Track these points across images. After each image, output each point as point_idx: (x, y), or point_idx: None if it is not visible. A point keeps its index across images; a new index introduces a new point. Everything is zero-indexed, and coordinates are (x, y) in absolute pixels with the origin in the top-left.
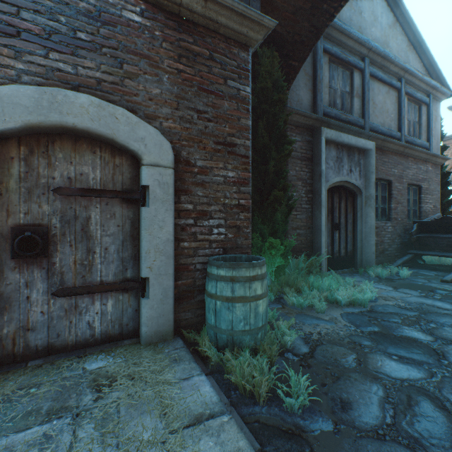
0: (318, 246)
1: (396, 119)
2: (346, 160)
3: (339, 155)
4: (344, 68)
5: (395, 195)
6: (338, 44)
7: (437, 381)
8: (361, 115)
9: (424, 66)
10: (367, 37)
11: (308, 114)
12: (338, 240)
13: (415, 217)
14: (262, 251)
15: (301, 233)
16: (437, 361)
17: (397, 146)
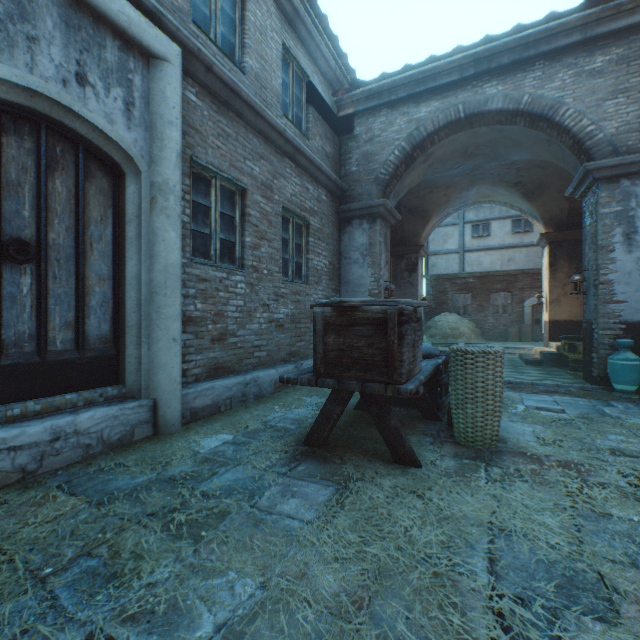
0: None
1: None
2: None
3: None
4: None
5: None
6: None
7: None
8: None
9: None
10: None
11: None
12: None
13: None
14: None
15: None
16: None
17: None
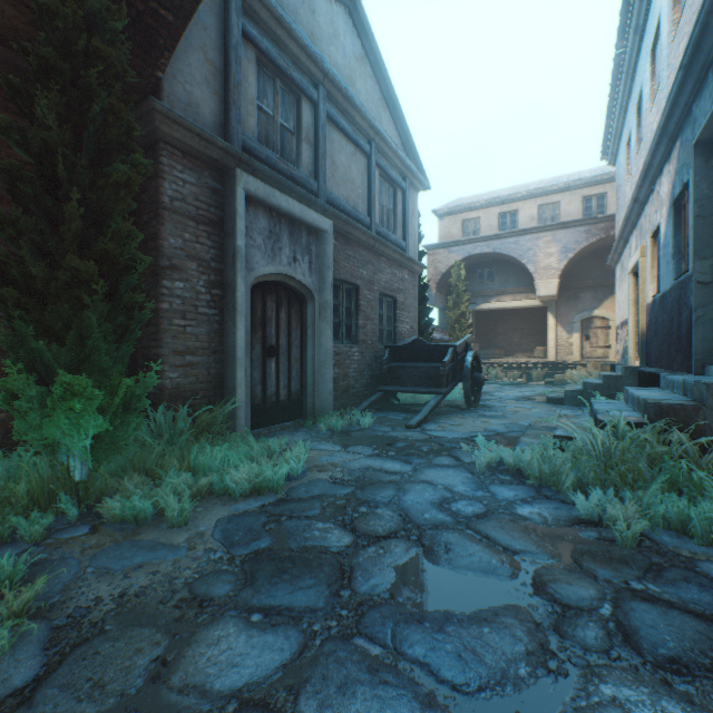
0: (232, 385)
1: (366, 197)
2: (287, 240)
3: (275, 229)
4: (286, 88)
5: (365, 307)
6: (275, 40)
7: (307, 661)
8: (315, 175)
9: (401, 137)
10: (324, 56)
11: (209, 134)
12: (276, 374)
13: (391, 340)
14: (51, 402)
15: (197, 362)
16: (333, 599)
17: (367, 237)
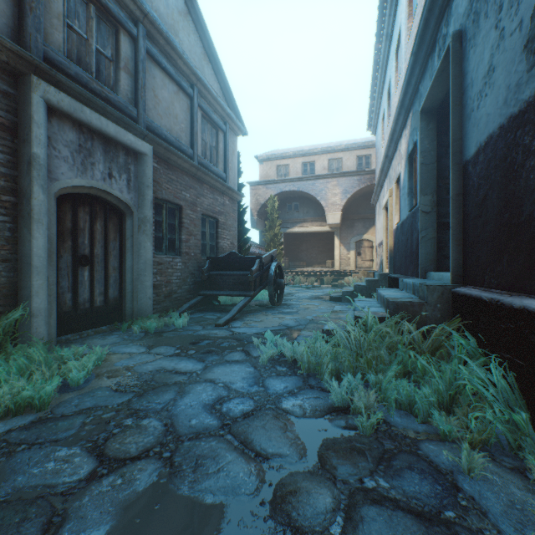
0: (28, 293)
1: (189, 132)
2: (102, 157)
3: (86, 144)
4: (103, 16)
5: (188, 224)
6: None
7: None
8: (135, 102)
9: (222, 89)
10: None
11: None
12: (90, 282)
13: (213, 253)
14: None
15: None
16: None
17: (189, 165)
